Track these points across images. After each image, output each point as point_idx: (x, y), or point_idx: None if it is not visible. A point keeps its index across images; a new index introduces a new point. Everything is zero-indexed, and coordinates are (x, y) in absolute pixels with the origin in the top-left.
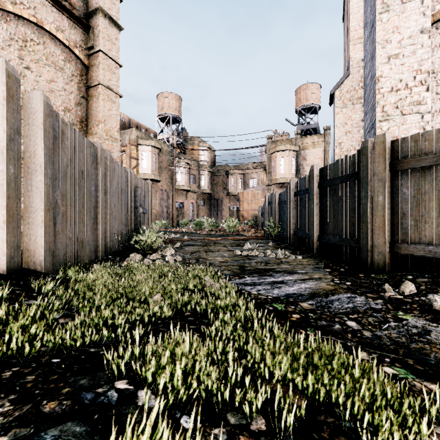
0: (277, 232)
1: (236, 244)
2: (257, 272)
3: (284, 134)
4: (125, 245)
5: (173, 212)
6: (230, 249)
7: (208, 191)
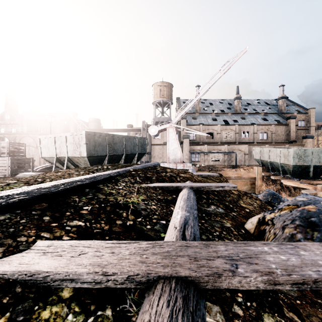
0: None
1: None
2: None
3: None
4: None
5: None
6: None
7: None
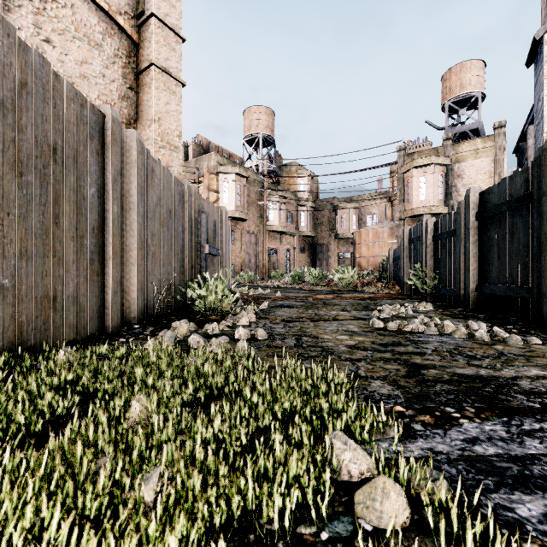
0: (430, 287)
1: (362, 306)
2: (474, 394)
3: (423, 144)
4: (178, 304)
5: (263, 261)
6: (357, 315)
7: (310, 233)
